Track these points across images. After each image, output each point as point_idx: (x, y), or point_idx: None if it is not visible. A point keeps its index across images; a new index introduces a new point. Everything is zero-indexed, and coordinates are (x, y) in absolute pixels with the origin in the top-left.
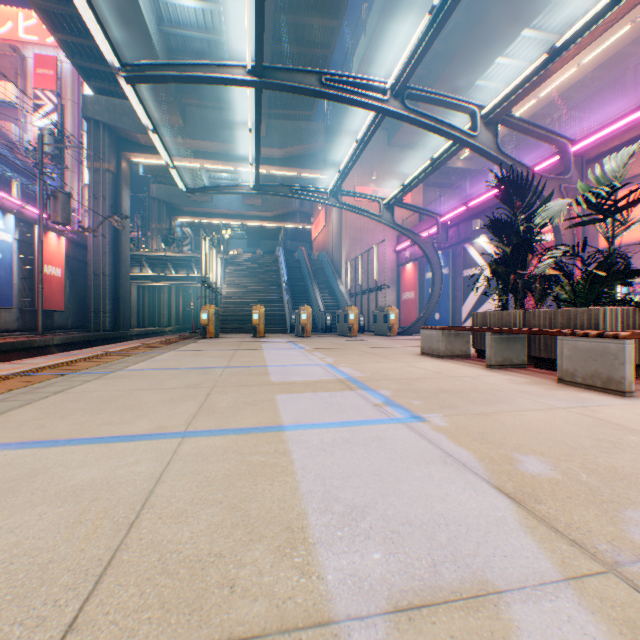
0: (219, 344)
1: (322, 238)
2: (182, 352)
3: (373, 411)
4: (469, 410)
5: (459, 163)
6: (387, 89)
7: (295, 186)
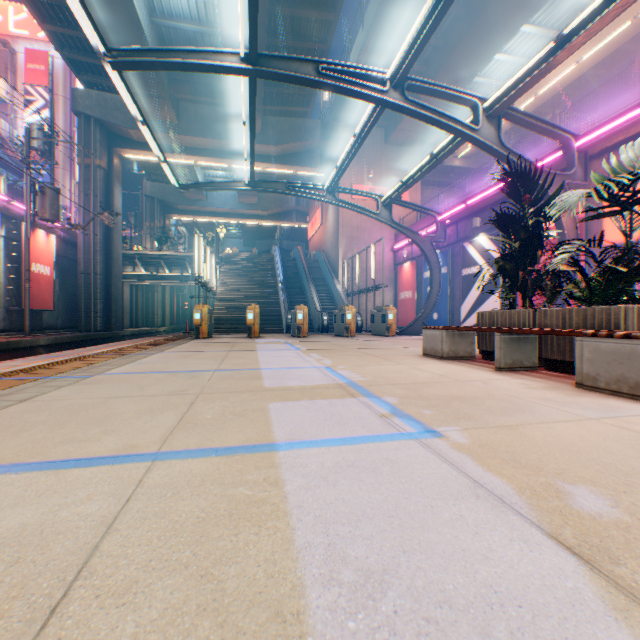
0: (212, 345)
1: (318, 237)
2: (171, 353)
3: (380, 424)
4: (489, 422)
5: (457, 162)
6: (387, 80)
7: (291, 183)
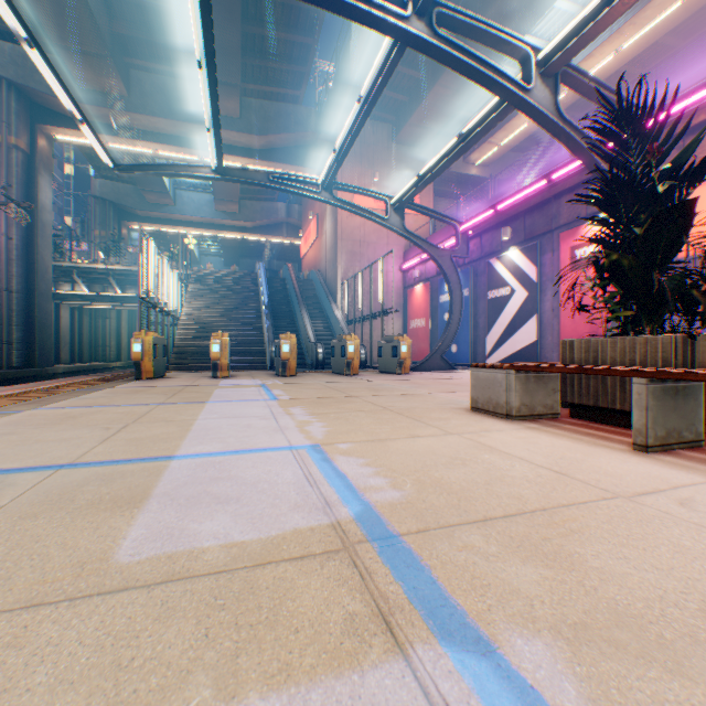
0: (145, 391)
1: (313, 254)
2: (47, 412)
3: None
4: None
5: (474, 170)
6: None
7: (275, 172)
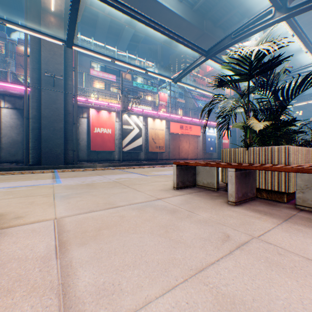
0: None
1: None
2: None
3: None
4: None
5: None
6: None
7: (311, 93)
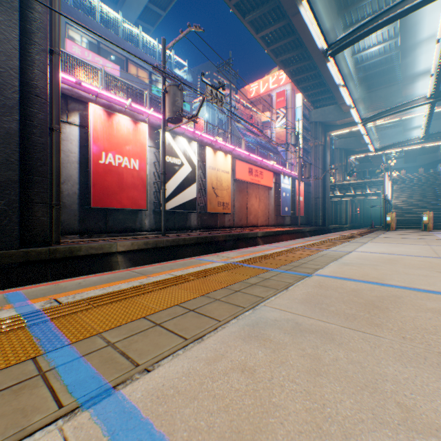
0: (403, 233)
1: None
2: (388, 234)
3: None
4: None
5: None
6: None
7: None
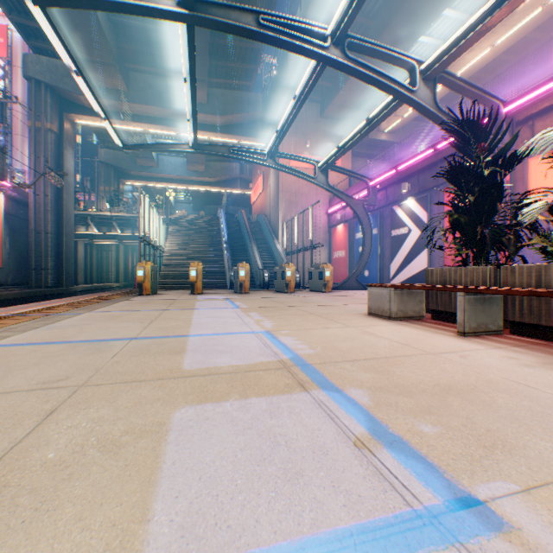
0: (150, 302)
1: (260, 202)
2: (99, 314)
3: (363, 474)
4: (550, 460)
5: (383, 136)
6: (328, 35)
7: (234, 146)
